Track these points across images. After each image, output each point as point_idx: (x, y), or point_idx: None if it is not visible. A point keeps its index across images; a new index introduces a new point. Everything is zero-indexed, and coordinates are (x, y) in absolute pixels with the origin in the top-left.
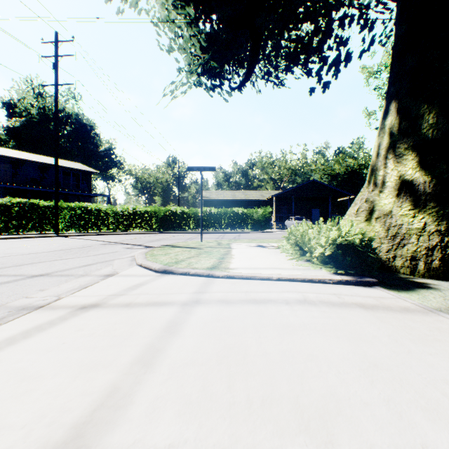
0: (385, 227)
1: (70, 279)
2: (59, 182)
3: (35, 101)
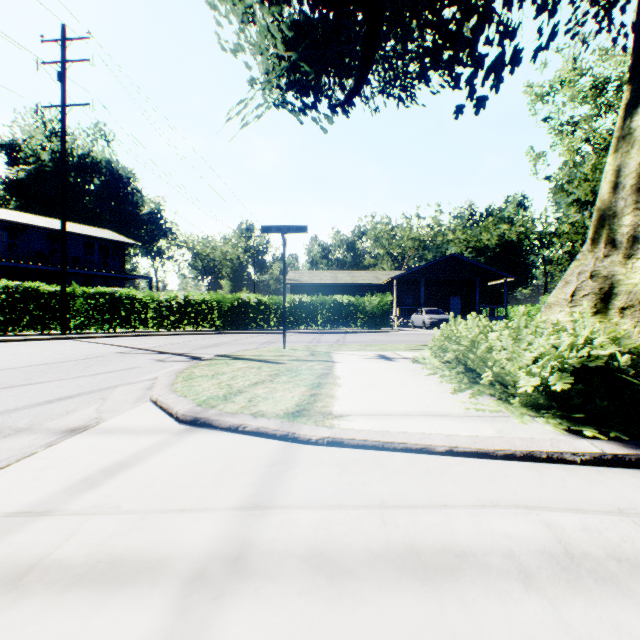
0: None
1: None
2: (79, 258)
3: (47, 141)
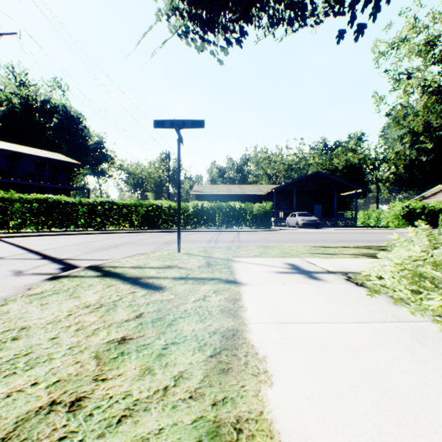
0: None
1: None
2: (33, 174)
3: (17, 90)
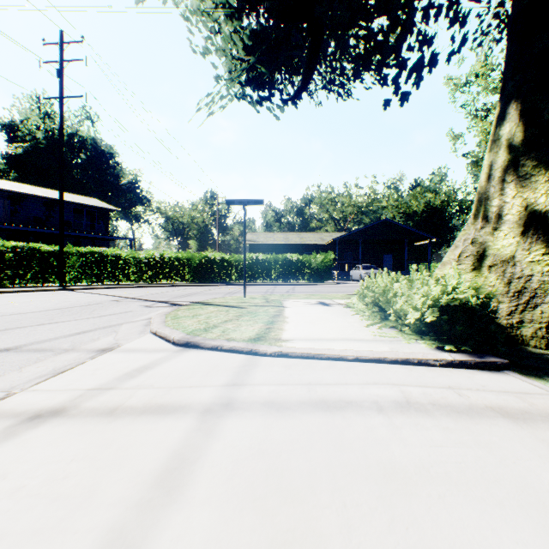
0: (504, 279)
1: (44, 357)
2: (70, 222)
3: (41, 122)
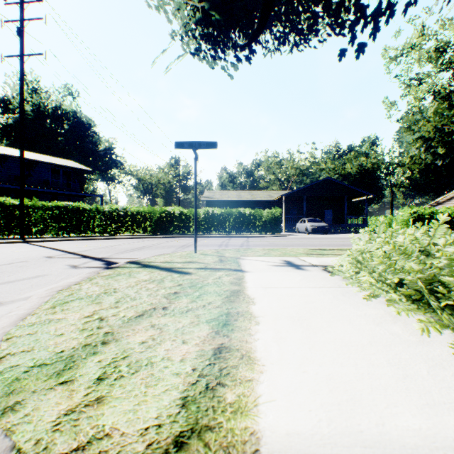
0: None
1: None
2: (48, 181)
3: (29, 97)
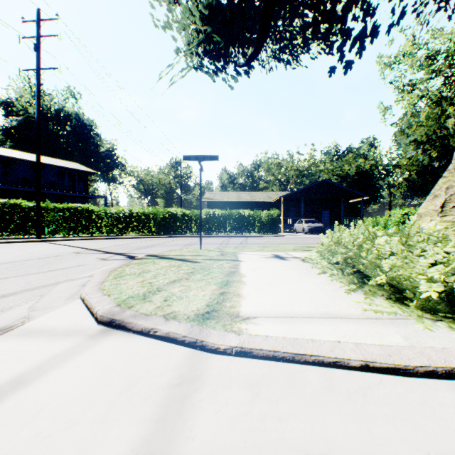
0: None
1: None
2: (54, 183)
3: (33, 99)
